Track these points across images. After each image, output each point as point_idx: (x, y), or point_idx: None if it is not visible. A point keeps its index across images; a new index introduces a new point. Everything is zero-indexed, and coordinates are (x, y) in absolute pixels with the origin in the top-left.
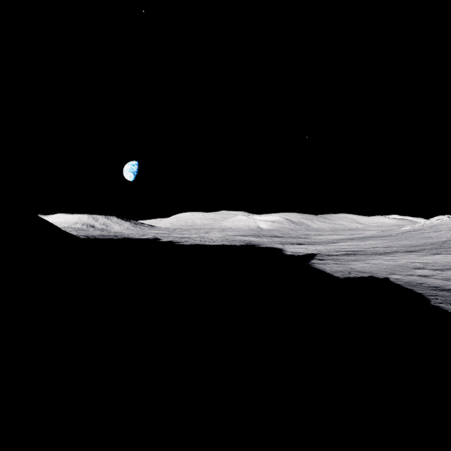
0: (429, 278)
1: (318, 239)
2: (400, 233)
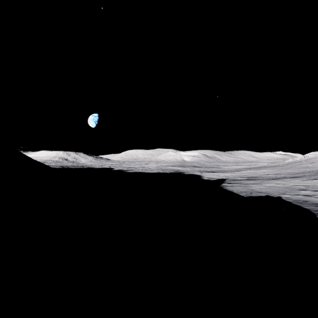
0: (311, 197)
1: (226, 169)
2: (285, 164)
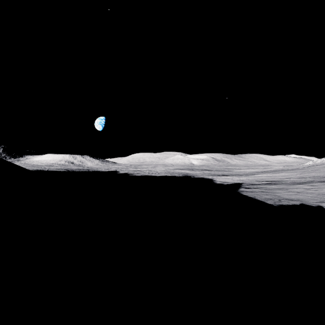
0: None
1: (239, 172)
2: (305, 167)
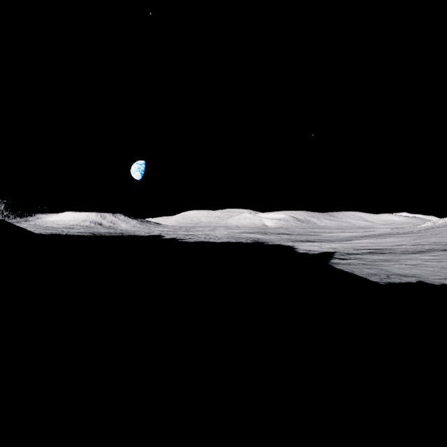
0: None
1: (330, 237)
2: (422, 230)
